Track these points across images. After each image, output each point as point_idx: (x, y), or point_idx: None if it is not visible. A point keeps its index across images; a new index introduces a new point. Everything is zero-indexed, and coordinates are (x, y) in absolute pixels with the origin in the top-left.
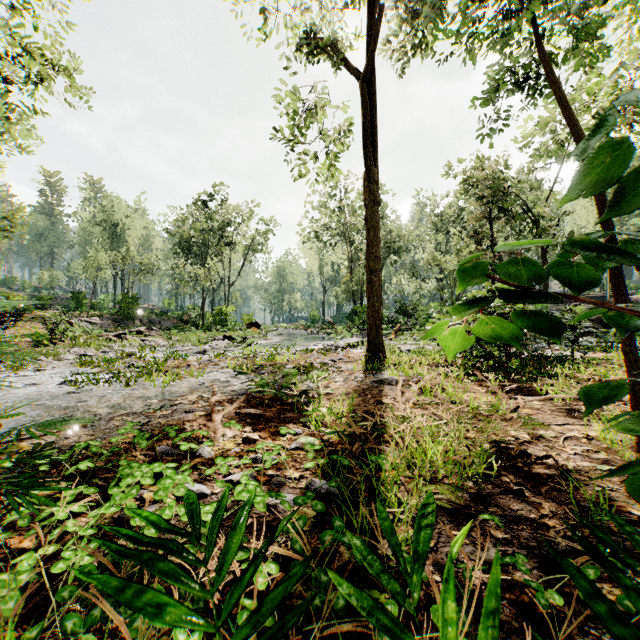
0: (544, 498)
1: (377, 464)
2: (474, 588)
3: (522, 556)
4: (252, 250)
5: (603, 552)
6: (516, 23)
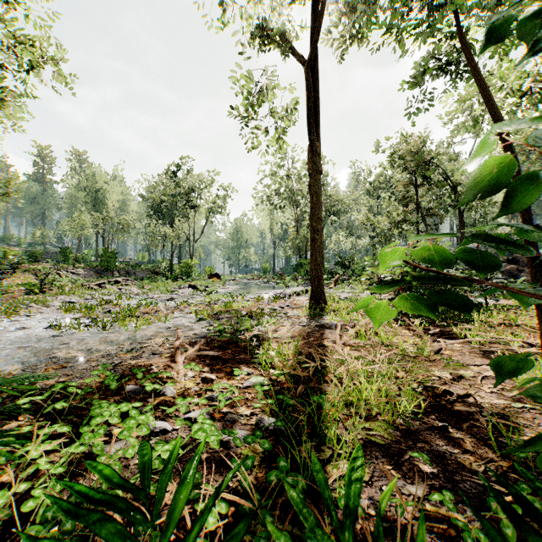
0: (466, 434)
1: (318, 403)
2: (405, 521)
3: (449, 493)
4: (213, 212)
5: (522, 490)
6: (440, 15)
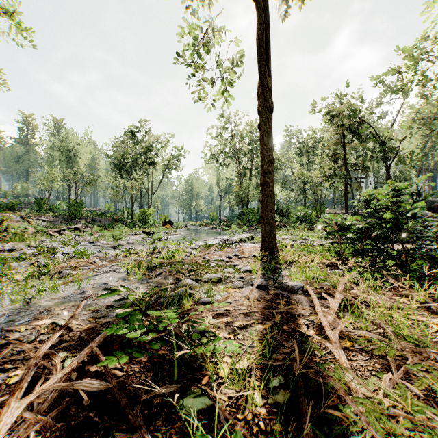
0: None
1: None
2: None
3: None
4: (168, 169)
5: None
6: None
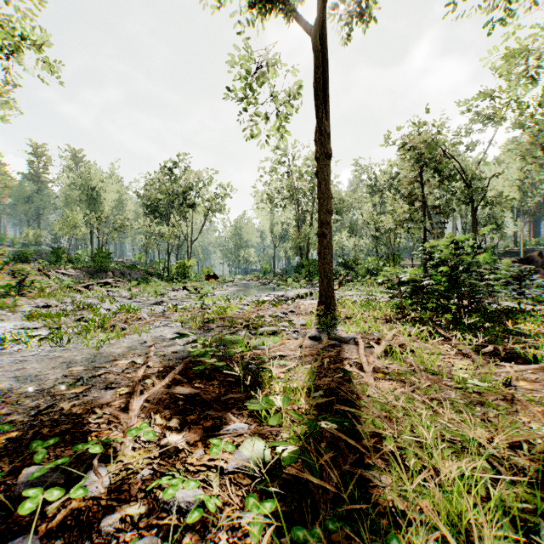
0: None
1: None
2: None
3: None
4: (212, 211)
5: None
6: None
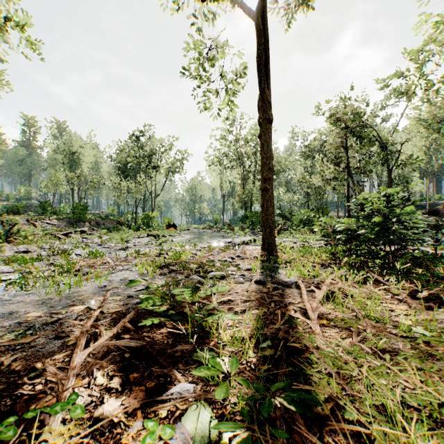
0: None
1: None
2: None
3: None
4: (172, 172)
5: None
6: None
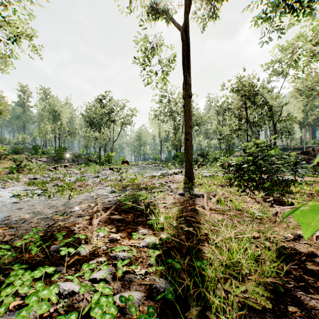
0: None
1: (200, 267)
2: None
3: None
4: (125, 124)
5: None
6: None
